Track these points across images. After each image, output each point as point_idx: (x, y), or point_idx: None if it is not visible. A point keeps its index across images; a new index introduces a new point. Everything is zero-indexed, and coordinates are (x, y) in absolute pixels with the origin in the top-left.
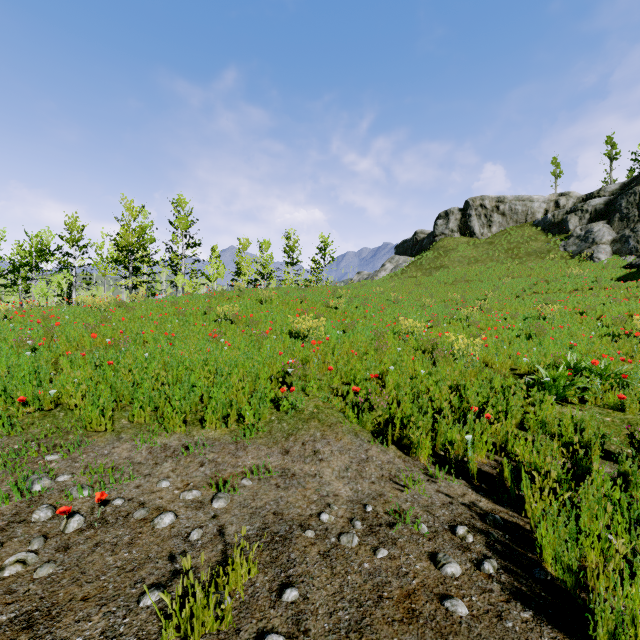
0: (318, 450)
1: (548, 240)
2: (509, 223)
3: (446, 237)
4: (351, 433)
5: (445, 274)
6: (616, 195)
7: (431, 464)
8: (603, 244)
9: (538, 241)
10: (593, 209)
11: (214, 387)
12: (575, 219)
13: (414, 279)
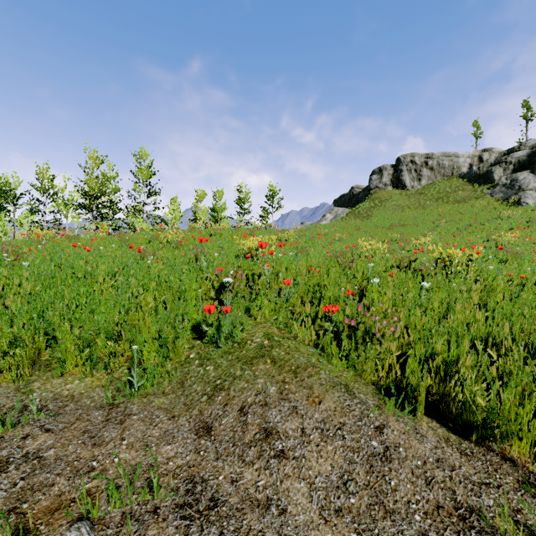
0: (273, 428)
1: (475, 189)
2: (437, 176)
3: (380, 190)
4: (338, 387)
5: (381, 220)
6: None
7: (532, 464)
8: (529, 190)
9: (465, 191)
10: (516, 161)
11: (101, 304)
12: (500, 170)
13: (353, 225)
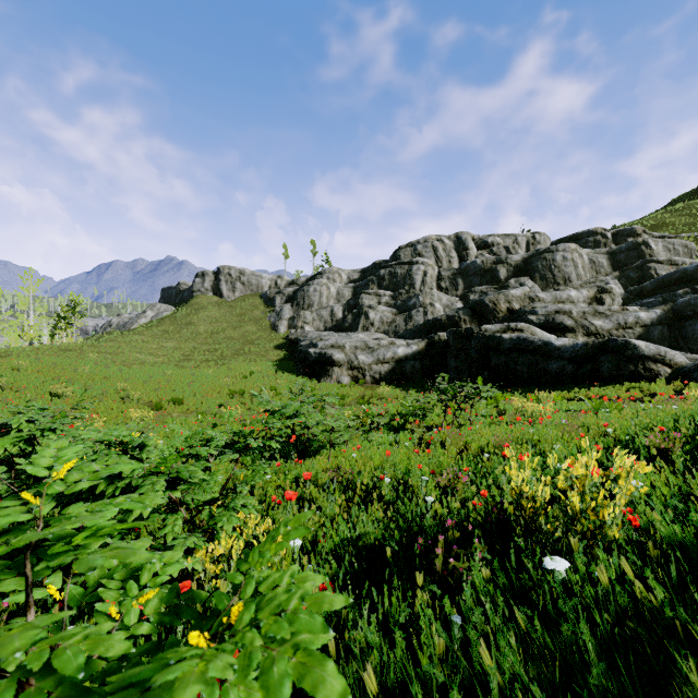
0: None
1: (264, 310)
2: (247, 291)
3: (202, 294)
4: None
5: (191, 331)
6: (298, 288)
7: None
8: (284, 320)
9: (259, 310)
10: (288, 294)
11: None
12: (279, 299)
13: (165, 334)
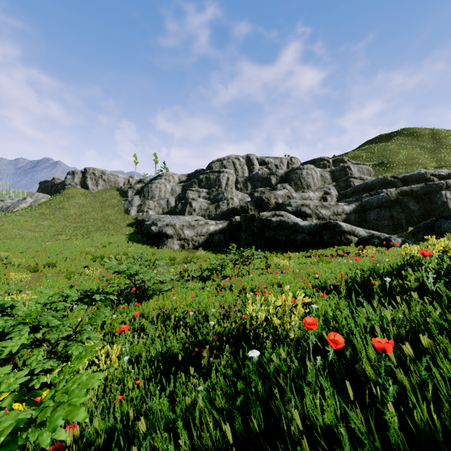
0: None
1: (120, 199)
2: (107, 186)
3: (72, 187)
4: None
5: (63, 213)
6: (144, 185)
7: None
8: (134, 206)
9: (116, 199)
10: (137, 189)
11: None
12: (131, 192)
13: (42, 215)
